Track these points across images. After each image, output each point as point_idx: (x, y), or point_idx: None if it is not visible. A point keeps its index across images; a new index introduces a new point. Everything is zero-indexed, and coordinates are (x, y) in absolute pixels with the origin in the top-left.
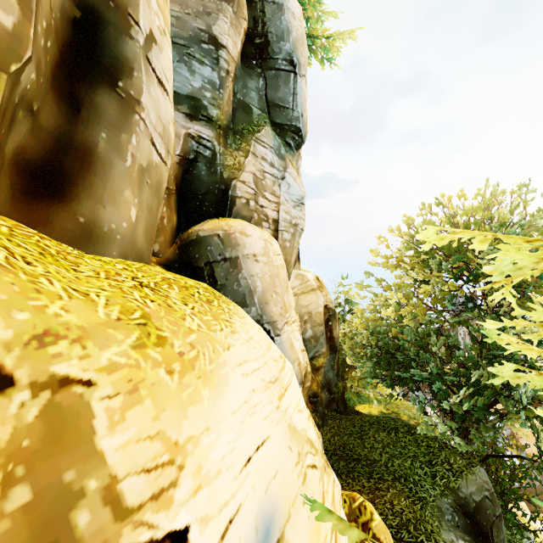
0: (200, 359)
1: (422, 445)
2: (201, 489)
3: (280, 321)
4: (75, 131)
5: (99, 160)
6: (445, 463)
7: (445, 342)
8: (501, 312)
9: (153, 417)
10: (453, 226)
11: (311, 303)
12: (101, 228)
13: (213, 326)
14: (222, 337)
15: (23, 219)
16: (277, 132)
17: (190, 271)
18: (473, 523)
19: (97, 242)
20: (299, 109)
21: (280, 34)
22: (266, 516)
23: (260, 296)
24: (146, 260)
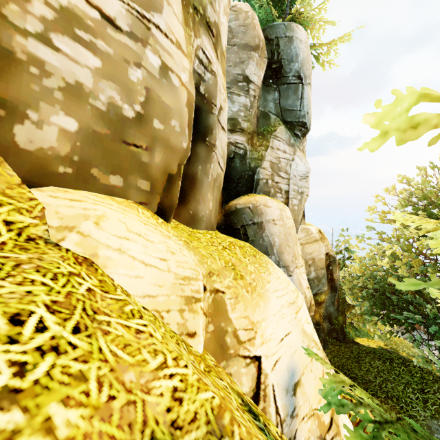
0: (257, 287)
1: (416, 376)
2: (264, 344)
3: (291, 266)
4: (188, 168)
5: (198, 181)
6: (438, 393)
7: None
8: None
9: (244, 309)
10: None
11: (314, 251)
12: (198, 215)
13: (260, 270)
14: (265, 276)
15: None
16: (288, 127)
17: (231, 231)
18: None
19: (197, 222)
20: (305, 109)
21: (290, 58)
22: (292, 367)
23: (278, 248)
24: (214, 228)
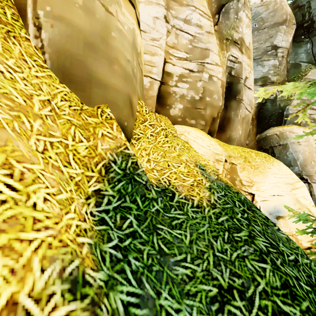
0: (259, 168)
1: None
2: (258, 191)
3: (315, 176)
4: (226, 114)
5: (231, 120)
6: None
7: None
8: None
9: (247, 174)
10: None
11: None
12: (232, 138)
13: (265, 162)
14: (267, 165)
15: (216, 137)
16: None
17: (262, 151)
18: None
19: (231, 141)
20: None
21: None
22: (278, 209)
23: (301, 162)
24: (244, 146)
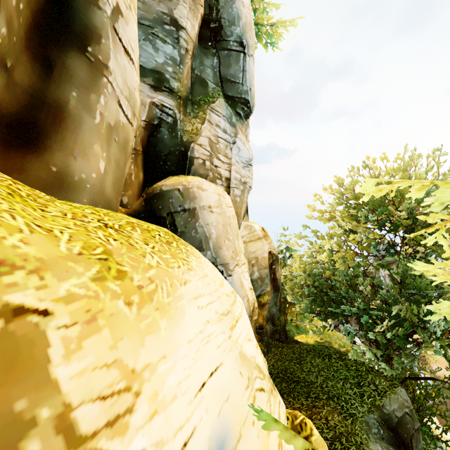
0: (158, 292)
1: (352, 369)
2: (157, 414)
3: (231, 264)
4: (47, 89)
5: (70, 116)
6: (372, 384)
7: (370, 282)
8: (417, 257)
9: (111, 345)
10: (377, 185)
11: (258, 249)
12: (72, 177)
13: (171, 263)
14: (179, 273)
15: None
16: (229, 104)
17: (154, 220)
18: (396, 436)
19: (69, 189)
20: (247, 84)
21: (231, 19)
22: (219, 437)
23: (215, 242)
24: (114, 208)
